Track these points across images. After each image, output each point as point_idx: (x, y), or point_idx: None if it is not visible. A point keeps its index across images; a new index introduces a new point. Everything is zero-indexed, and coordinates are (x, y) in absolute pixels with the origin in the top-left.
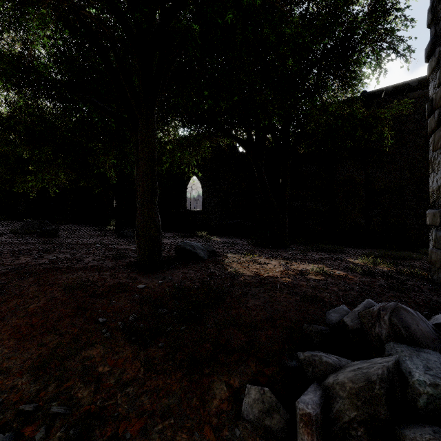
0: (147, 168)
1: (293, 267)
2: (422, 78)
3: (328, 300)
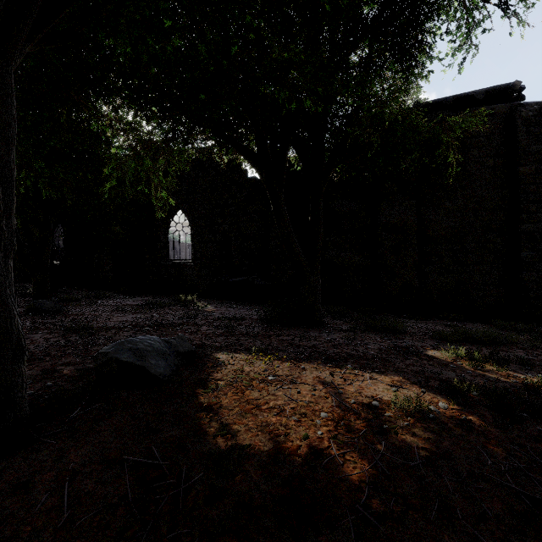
0: None
1: (351, 389)
2: (490, 89)
3: None
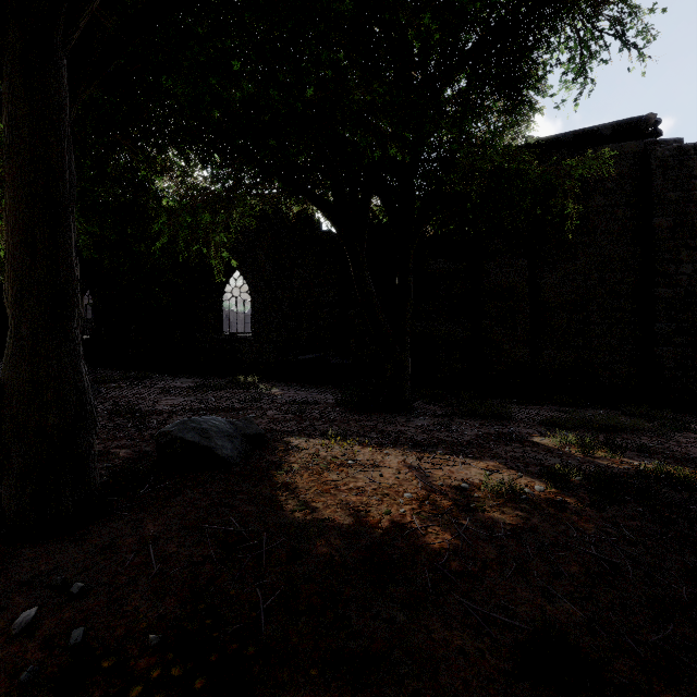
0: (30, 220)
1: (439, 473)
2: (618, 123)
3: (592, 647)
